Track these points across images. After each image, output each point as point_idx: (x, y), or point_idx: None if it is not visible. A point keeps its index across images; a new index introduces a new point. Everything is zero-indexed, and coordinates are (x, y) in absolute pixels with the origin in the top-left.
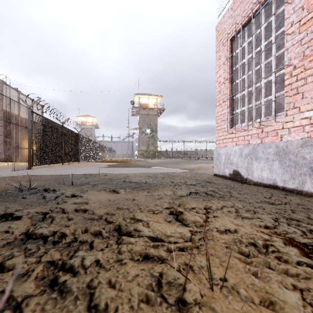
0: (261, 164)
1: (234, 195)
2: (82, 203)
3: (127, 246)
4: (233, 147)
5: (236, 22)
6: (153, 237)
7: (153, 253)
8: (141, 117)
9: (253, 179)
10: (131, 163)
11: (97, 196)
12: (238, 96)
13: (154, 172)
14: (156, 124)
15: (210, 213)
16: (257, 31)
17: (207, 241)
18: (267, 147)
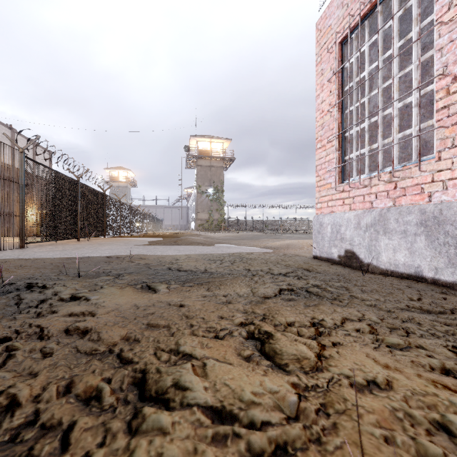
0: (395, 240)
1: (356, 294)
2: (85, 314)
3: (150, 445)
4: (345, 214)
5: (350, 14)
6: (214, 410)
7: None
8: (200, 170)
9: (379, 265)
10: (184, 239)
11: (116, 300)
12: (353, 132)
13: (219, 253)
14: (222, 181)
15: (323, 336)
16: (387, 24)
17: (336, 420)
18: (405, 213)
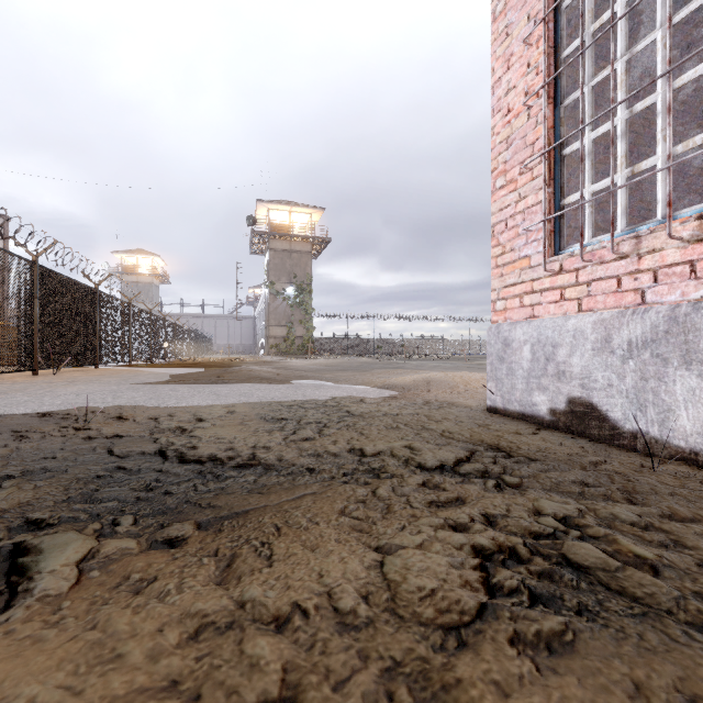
0: None
1: None
2: None
3: None
4: (568, 320)
5: None
6: None
7: None
8: (274, 257)
9: (669, 437)
10: (236, 370)
11: None
12: (584, 143)
13: (298, 400)
14: (309, 276)
15: None
16: None
17: None
18: None
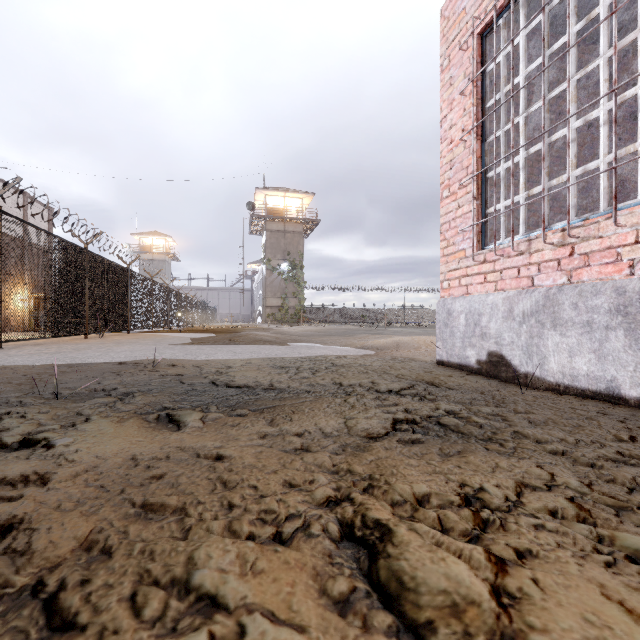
0: (571, 337)
1: (523, 430)
2: (30, 479)
3: None
4: (488, 297)
5: None
6: None
7: None
8: (270, 237)
9: (545, 375)
10: (244, 335)
11: (101, 447)
12: (500, 170)
13: (295, 356)
14: (301, 253)
15: (492, 532)
16: None
17: None
18: (589, 294)
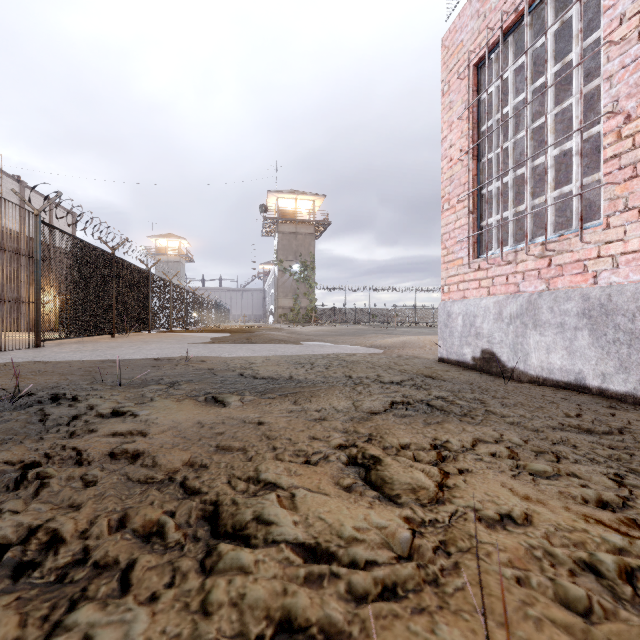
0: (548, 336)
1: (493, 409)
2: (134, 433)
3: (229, 585)
4: (482, 301)
5: (488, 26)
6: (306, 547)
7: (306, 610)
8: (282, 239)
9: (527, 370)
10: (259, 334)
11: (173, 415)
12: (492, 188)
13: (309, 354)
14: (312, 254)
15: (448, 462)
16: (538, 42)
17: (458, 559)
18: (562, 300)
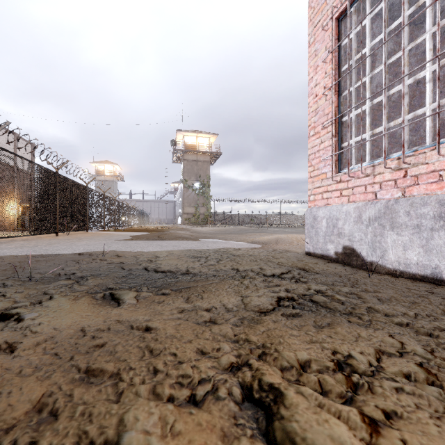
0: (405, 236)
1: (374, 306)
2: (1, 348)
3: None
4: (343, 206)
5: None
6: None
7: None
8: (187, 165)
9: (385, 263)
10: (168, 233)
11: (58, 320)
12: (351, 116)
13: (205, 248)
14: (208, 176)
15: (362, 394)
16: None
17: None
18: (419, 205)
